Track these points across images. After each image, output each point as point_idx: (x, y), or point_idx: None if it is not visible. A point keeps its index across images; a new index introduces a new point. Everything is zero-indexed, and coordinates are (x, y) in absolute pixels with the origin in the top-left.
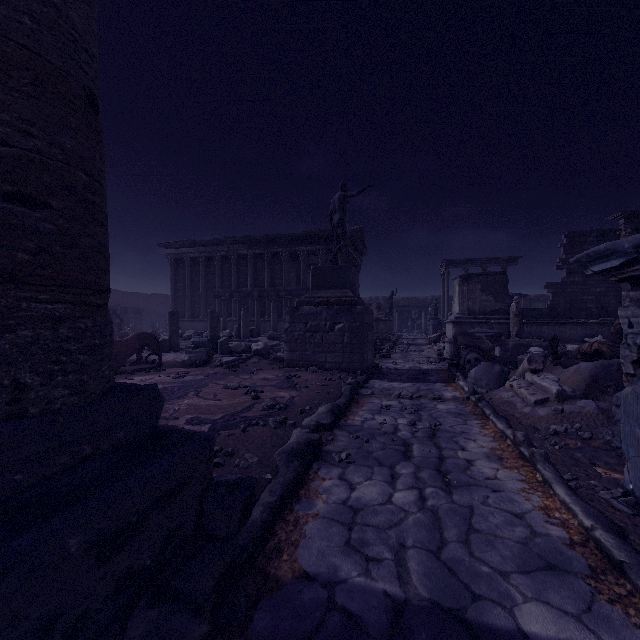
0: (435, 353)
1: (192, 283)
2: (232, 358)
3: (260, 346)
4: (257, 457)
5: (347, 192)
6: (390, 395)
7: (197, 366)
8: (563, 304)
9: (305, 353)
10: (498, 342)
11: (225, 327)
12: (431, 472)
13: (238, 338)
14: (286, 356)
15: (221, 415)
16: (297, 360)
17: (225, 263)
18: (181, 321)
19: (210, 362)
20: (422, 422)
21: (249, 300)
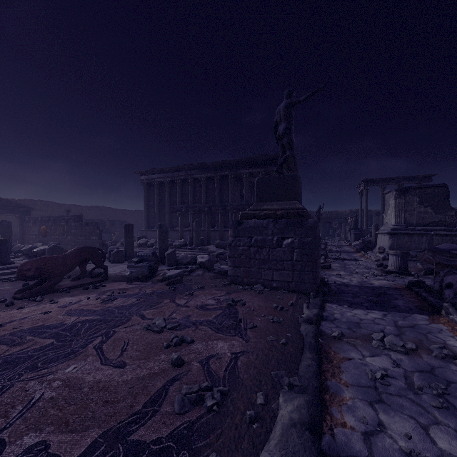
0: (374, 263)
1: (160, 201)
2: (176, 272)
3: (204, 258)
4: None
5: (294, 98)
6: (367, 339)
7: (140, 280)
8: None
9: (249, 269)
10: None
11: (182, 236)
12: None
13: (191, 246)
14: (229, 272)
15: (93, 437)
16: (241, 276)
17: (184, 185)
18: (151, 231)
19: (154, 275)
20: None
21: (202, 214)
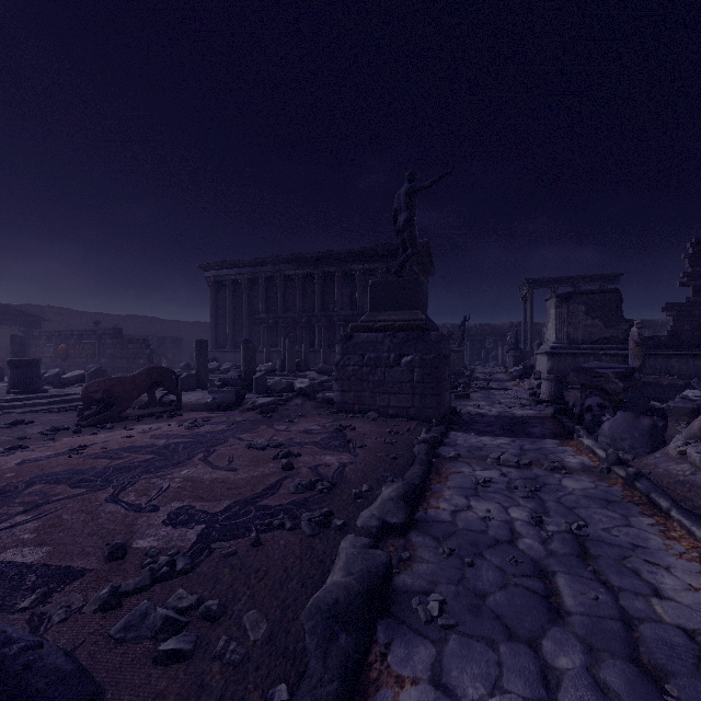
0: (526, 392)
1: (234, 309)
2: (268, 399)
3: (305, 384)
4: (267, 622)
5: (416, 183)
6: (484, 459)
7: (224, 409)
8: (689, 330)
9: (361, 394)
10: (630, 381)
11: (268, 359)
12: (625, 670)
13: (282, 372)
14: (337, 398)
15: (227, 503)
16: (351, 403)
17: (270, 286)
18: (222, 352)
19: (241, 404)
20: (551, 517)
21: (297, 328)
